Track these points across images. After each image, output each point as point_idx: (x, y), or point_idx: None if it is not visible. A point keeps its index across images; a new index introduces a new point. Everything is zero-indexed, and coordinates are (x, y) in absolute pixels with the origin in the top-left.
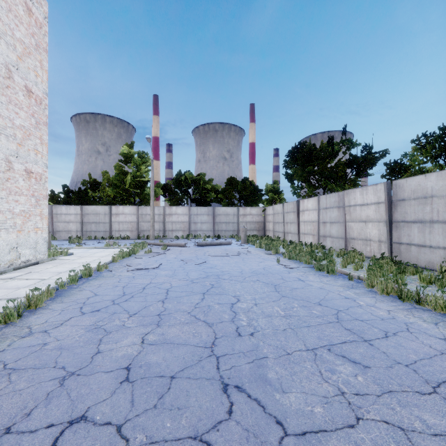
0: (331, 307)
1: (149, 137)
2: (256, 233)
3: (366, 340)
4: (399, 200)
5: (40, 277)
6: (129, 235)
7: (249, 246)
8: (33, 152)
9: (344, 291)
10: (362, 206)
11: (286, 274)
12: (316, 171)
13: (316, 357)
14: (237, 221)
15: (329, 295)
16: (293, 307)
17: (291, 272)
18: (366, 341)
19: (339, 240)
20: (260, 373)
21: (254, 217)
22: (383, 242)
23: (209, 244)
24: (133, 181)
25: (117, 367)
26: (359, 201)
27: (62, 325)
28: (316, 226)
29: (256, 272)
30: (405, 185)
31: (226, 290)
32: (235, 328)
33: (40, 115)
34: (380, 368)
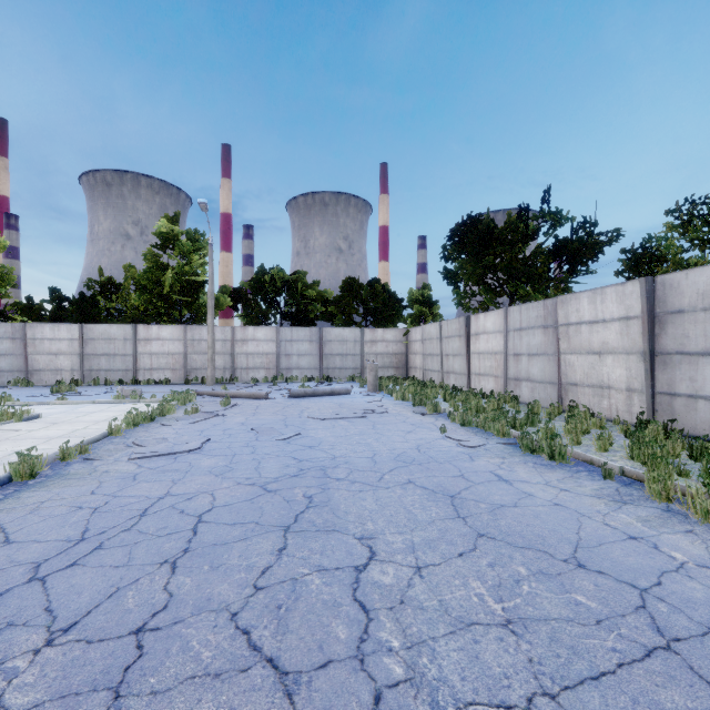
0: (615, 577)
1: (204, 202)
2: (392, 372)
3: None
4: (671, 312)
5: None
6: (171, 378)
7: (382, 397)
8: None
9: (613, 514)
10: (594, 325)
11: (466, 464)
12: (500, 264)
13: None
14: (360, 352)
15: (587, 527)
16: (517, 580)
17: (476, 458)
18: None
19: (546, 386)
20: None
21: (389, 345)
22: (637, 392)
23: (311, 393)
24: (177, 281)
25: None
26: (587, 314)
27: None
28: (500, 360)
29: (403, 457)
30: (683, 282)
31: (342, 518)
32: (369, 703)
33: None
34: None
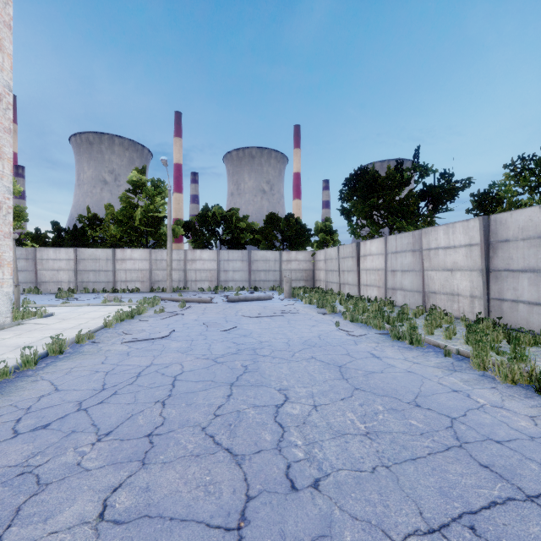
0: (437, 411)
1: (165, 159)
2: (303, 283)
3: (531, 496)
4: (501, 241)
5: None
6: (140, 287)
7: (295, 301)
8: None
9: (446, 377)
10: (447, 249)
11: (352, 347)
12: (382, 204)
13: None
14: (279, 268)
15: (426, 384)
16: (376, 413)
17: (359, 343)
18: (532, 498)
19: (414, 294)
20: None
21: (300, 263)
22: (477, 298)
23: (243, 299)
24: (145, 217)
25: None
26: (442, 242)
27: None
28: (382, 275)
29: (308, 342)
30: (509, 220)
31: (267, 378)
32: (283, 468)
33: None
34: None
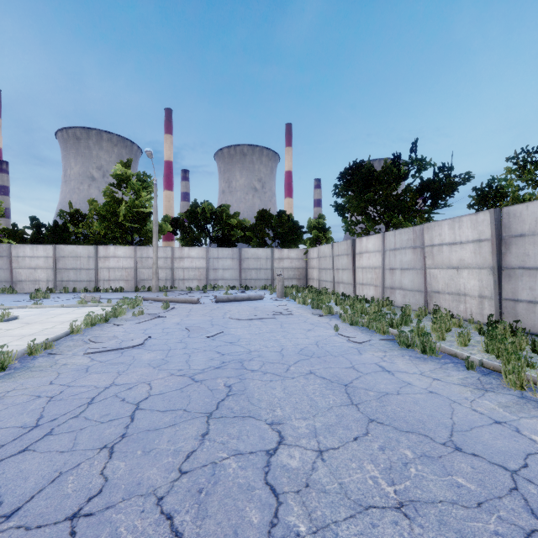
0: (488, 460)
1: (150, 151)
2: (295, 282)
3: None
4: (515, 236)
5: None
6: (124, 286)
7: (288, 302)
8: None
9: (479, 400)
10: (453, 246)
11: (356, 357)
12: (378, 199)
13: None
14: (271, 266)
15: (458, 412)
16: (405, 463)
17: (363, 352)
18: None
19: (415, 293)
20: None
21: (293, 261)
22: (487, 299)
23: (232, 299)
24: (129, 212)
25: None
26: (447, 238)
27: None
28: (379, 273)
29: (305, 351)
30: (525, 212)
31: (256, 405)
32: None
33: None
34: None
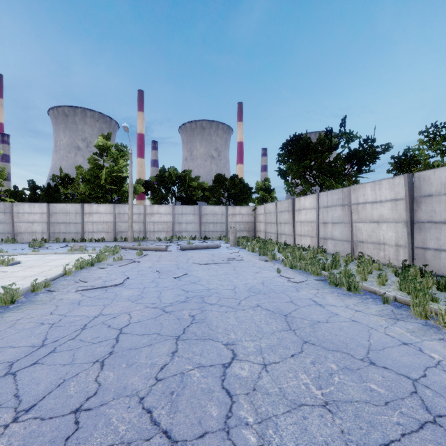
0: (395, 371)
1: (126, 126)
2: (246, 234)
3: None
4: (424, 196)
5: None
6: (105, 237)
7: (239, 250)
8: None
9: (391, 327)
10: (374, 204)
11: (294, 294)
12: (314, 165)
13: None
14: (225, 221)
15: (374, 336)
16: (331, 374)
17: (300, 290)
18: None
19: (344, 243)
20: None
21: (243, 216)
22: (402, 247)
23: (194, 247)
24: (109, 176)
25: None
26: (370, 197)
27: None
28: (314, 226)
29: (253, 289)
30: (432, 177)
31: (214, 330)
32: None
33: None
34: None
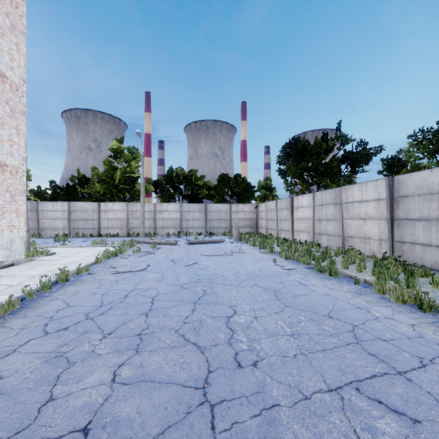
0: (344, 321)
1: (139, 131)
2: (248, 230)
3: (401, 372)
4: (402, 196)
5: (10, 283)
6: (119, 233)
7: (242, 244)
8: (7, 143)
9: (353, 299)
10: (361, 203)
11: (285, 277)
12: (311, 167)
13: (343, 404)
14: (229, 218)
15: (338, 303)
16: (299, 321)
17: (290, 275)
18: (401, 373)
19: (336, 237)
20: (272, 436)
21: (246, 213)
22: (384, 241)
23: (201, 242)
24: (123, 177)
25: (70, 429)
26: (357, 197)
27: (14, 353)
28: (310, 223)
29: (252, 274)
30: (408, 180)
31: (221, 299)
32: (233, 355)
33: (16, 103)
34: (434, 424)
